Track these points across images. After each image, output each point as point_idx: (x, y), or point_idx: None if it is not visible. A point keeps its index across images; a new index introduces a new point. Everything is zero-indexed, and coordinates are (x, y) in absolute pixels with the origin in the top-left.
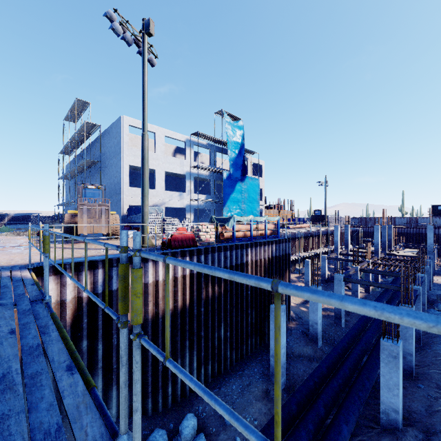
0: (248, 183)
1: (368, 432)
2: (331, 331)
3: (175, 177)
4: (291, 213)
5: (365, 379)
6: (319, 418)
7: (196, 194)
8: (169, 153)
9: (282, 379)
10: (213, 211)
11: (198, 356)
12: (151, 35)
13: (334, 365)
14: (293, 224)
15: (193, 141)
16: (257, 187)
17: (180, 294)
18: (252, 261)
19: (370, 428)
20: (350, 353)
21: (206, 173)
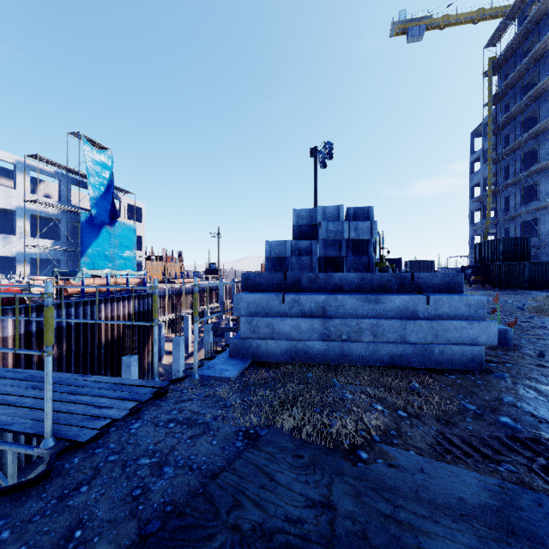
0: (120, 229)
1: None
2: None
3: None
4: (181, 266)
5: None
6: None
7: (34, 238)
8: None
9: None
10: (66, 262)
11: None
12: None
13: None
14: (180, 278)
15: (29, 165)
16: (133, 234)
17: None
18: (107, 318)
19: None
20: None
21: (53, 211)
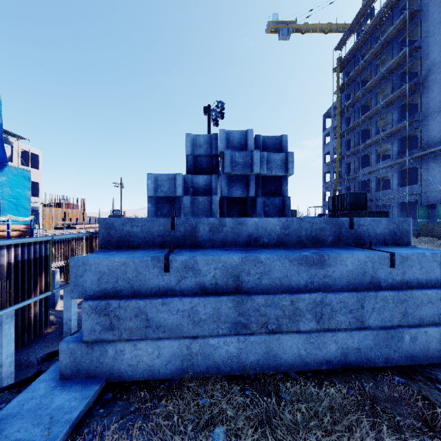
0: (10, 174)
1: None
2: None
3: None
4: (83, 212)
5: None
6: None
7: None
8: None
9: None
10: None
11: None
12: None
13: None
14: (82, 224)
15: None
16: (27, 180)
17: None
18: None
19: None
20: None
21: None
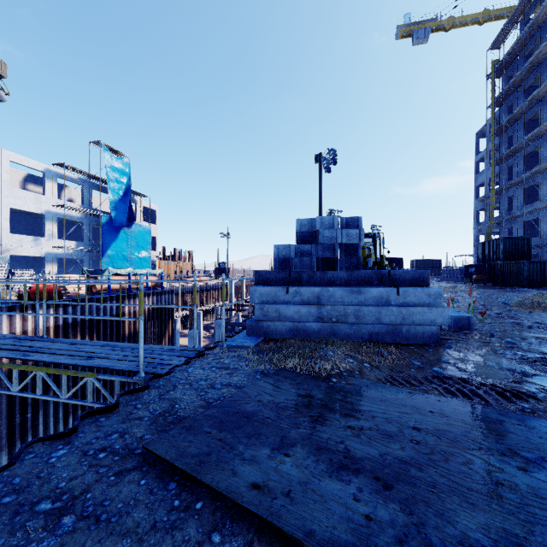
0: (136, 230)
1: None
2: None
3: (25, 214)
4: (192, 265)
5: None
6: None
7: (61, 240)
8: (14, 181)
9: None
10: (88, 261)
11: (65, 407)
12: (2, 77)
13: None
14: (192, 277)
15: (56, 173)
16: (148, 235)
17: None
18: (130, 312)
19: None
20: None
21: (77, 214)
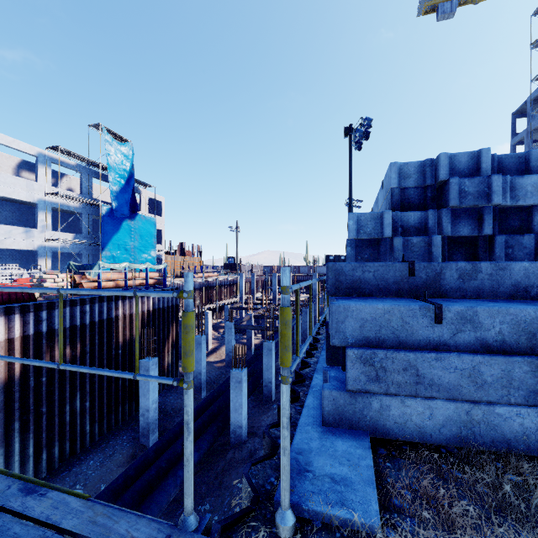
0: (140, 222)
1: (222, 453)
2: (221, 379)
3: (19, 204)
4: (200, 260)
5: (229, 411)
6: (174, 455)
7: (56, 232)
8: (7, 167)
9: (154, 436)
10: (87, 256)
11: (38, 439)
12: None
13: (206, 407)
14: (200, 273)
15: (51, 157)
16: (153, 227)
17: (3, 364)
18: (125, 315)
19: (225, 451)
20: (224, 393)
21: (74, 204)
